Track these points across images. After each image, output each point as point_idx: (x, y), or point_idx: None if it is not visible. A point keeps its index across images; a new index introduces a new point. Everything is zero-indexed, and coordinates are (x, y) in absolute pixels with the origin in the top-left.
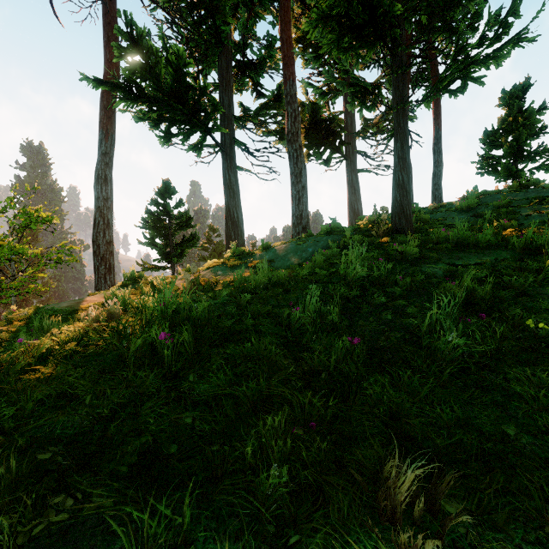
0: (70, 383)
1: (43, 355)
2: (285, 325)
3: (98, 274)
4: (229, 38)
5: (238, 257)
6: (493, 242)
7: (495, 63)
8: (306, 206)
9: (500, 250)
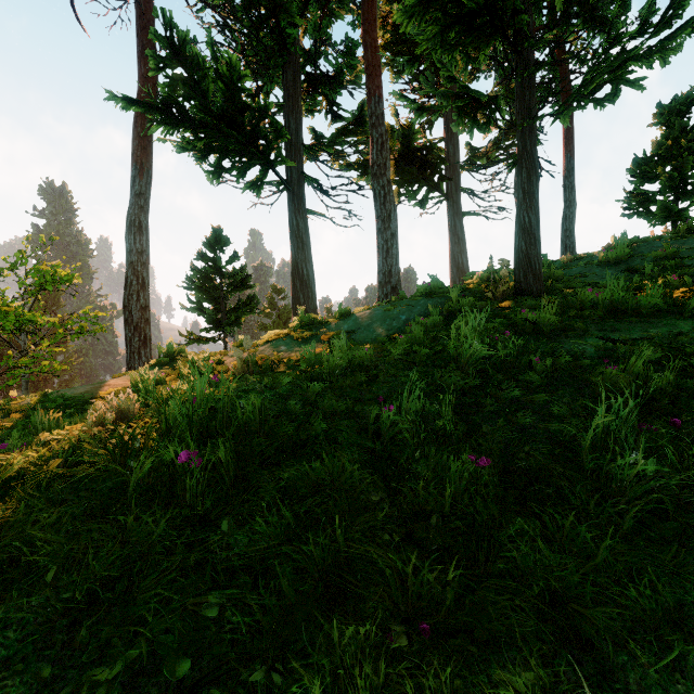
0: (33, 536)
1: (14, 478)
2: (372, 432)
3: (130, 347)
4: (297, 44)
5: (308, 327)
6: (663, 307)
7: (660, 59)
8: (397, 259)
9: (673, 319)
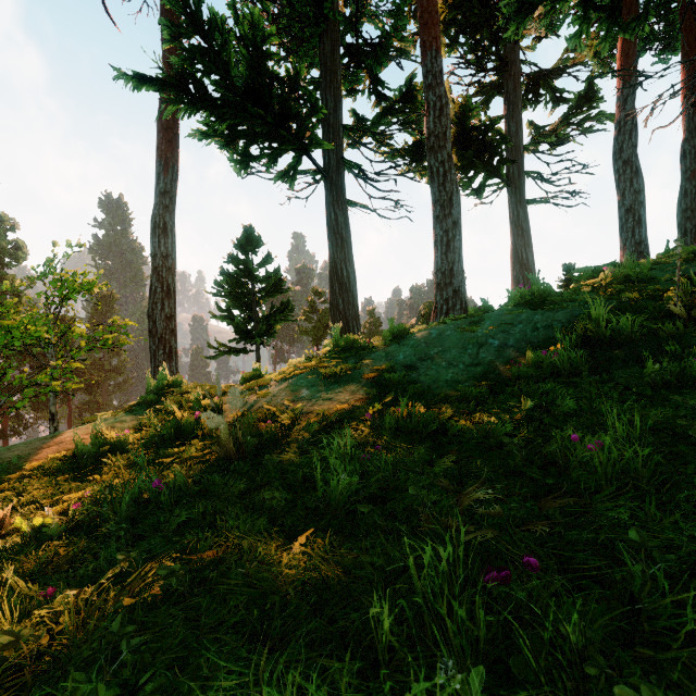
0: None
1: None
2: None
3: (154, 361)
4: (335, 9)
5: (344, 356)
6: None
7: None
8: (460, 254)
9: None
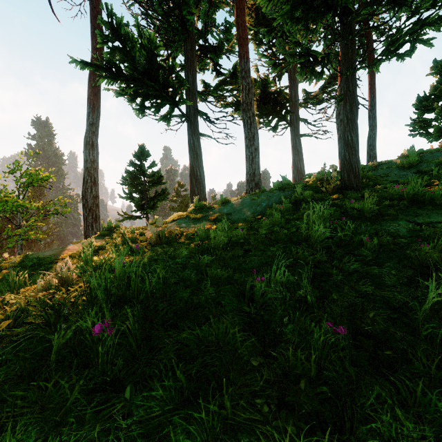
0: None
1: None
2: (248, 297)
3: (86, 222)
4: (193, 25)
5: (200, 211)
6: None
7: None
8: (258, 165)
9: None
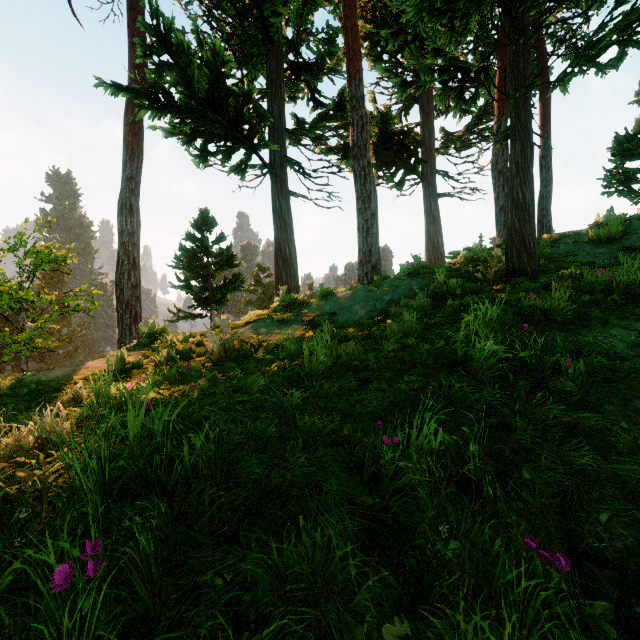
0: None
1: None
2: (369, 474)
3: (121, 324)
4: (280, 32)
5: (289, 308)
6: None
7: None
8: (377, 239)
9: None
